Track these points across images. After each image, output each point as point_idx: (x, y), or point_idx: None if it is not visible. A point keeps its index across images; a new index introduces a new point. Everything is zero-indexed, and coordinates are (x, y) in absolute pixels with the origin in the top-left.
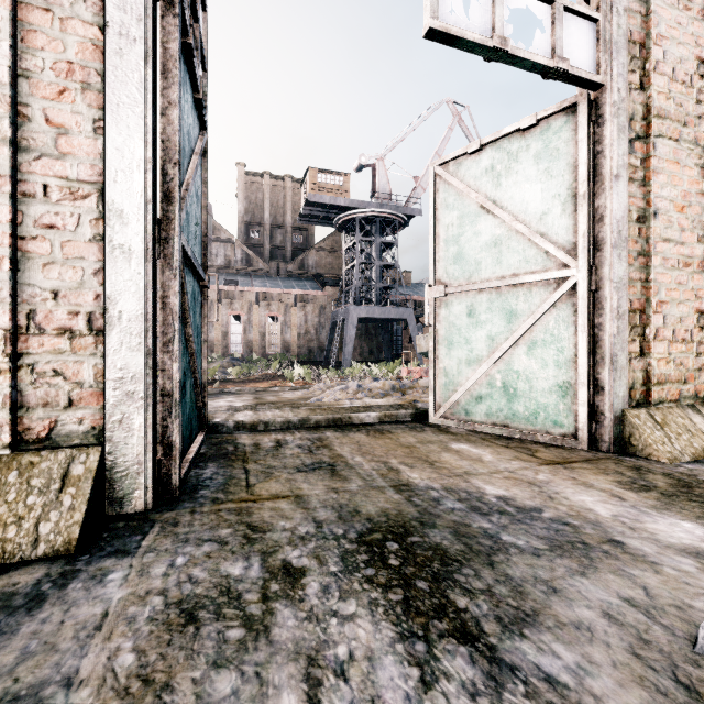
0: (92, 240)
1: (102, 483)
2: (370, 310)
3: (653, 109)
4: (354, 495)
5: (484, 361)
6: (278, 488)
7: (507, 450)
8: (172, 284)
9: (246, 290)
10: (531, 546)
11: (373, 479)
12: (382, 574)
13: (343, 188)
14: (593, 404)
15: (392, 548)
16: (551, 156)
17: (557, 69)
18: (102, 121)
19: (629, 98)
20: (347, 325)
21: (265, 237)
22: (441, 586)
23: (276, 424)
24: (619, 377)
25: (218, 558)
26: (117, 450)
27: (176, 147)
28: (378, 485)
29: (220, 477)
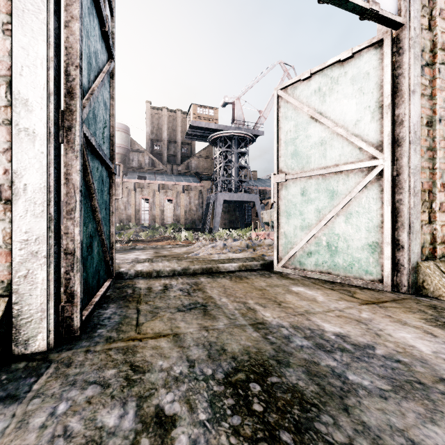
0: (1, 124)
1: (9, 328)
2: (231, 195)
3: (438, 44)
4: (221, 333)
5: (313, 227)
6: (161, 327)
7: (333, 292)
8: (74, 163)
9: (152, 183)
10: (376, 386)
11: (236, 317)
12: (247, 423)
13: (214, 117)
14: (395, 258)
15: (254, 390)
16: (363, 79)
17: (371, 11)
18: (10, 24)
19: (421, 35)
20: (216, 205)
21: (164, 148)
22: (305, 439)
23: (165, 272)
24: (415, 239)
25: (97, 404)
26: (22, 300)
27: (77, 53)
28: (240, 323)
29: (116, 317)
